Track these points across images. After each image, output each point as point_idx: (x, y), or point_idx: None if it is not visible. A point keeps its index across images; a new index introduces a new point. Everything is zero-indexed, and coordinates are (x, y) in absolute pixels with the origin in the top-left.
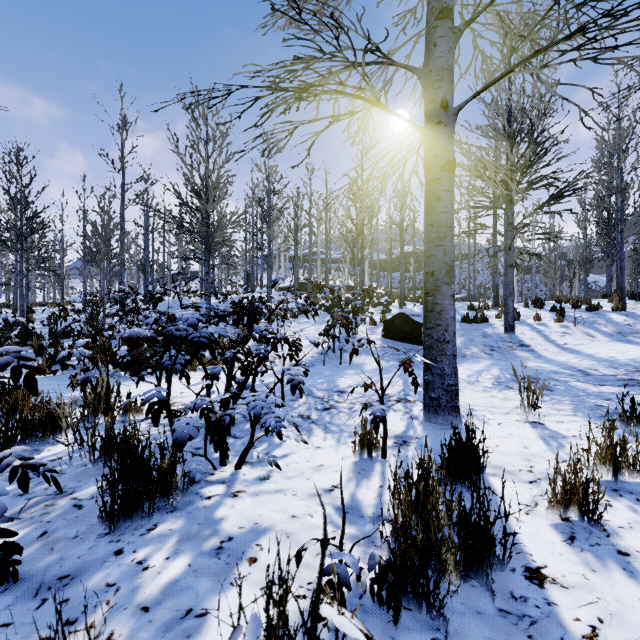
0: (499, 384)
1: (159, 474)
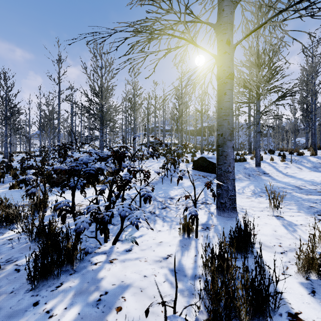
0: (255, 194)
1: (65, 251)
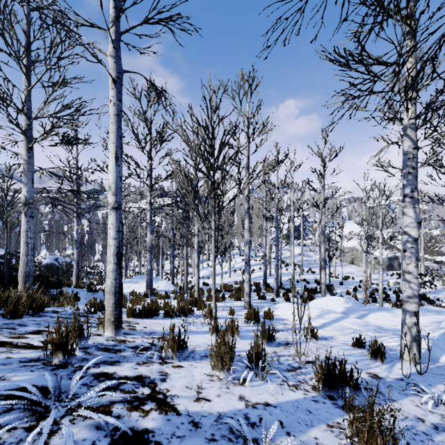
0: None
1: None
